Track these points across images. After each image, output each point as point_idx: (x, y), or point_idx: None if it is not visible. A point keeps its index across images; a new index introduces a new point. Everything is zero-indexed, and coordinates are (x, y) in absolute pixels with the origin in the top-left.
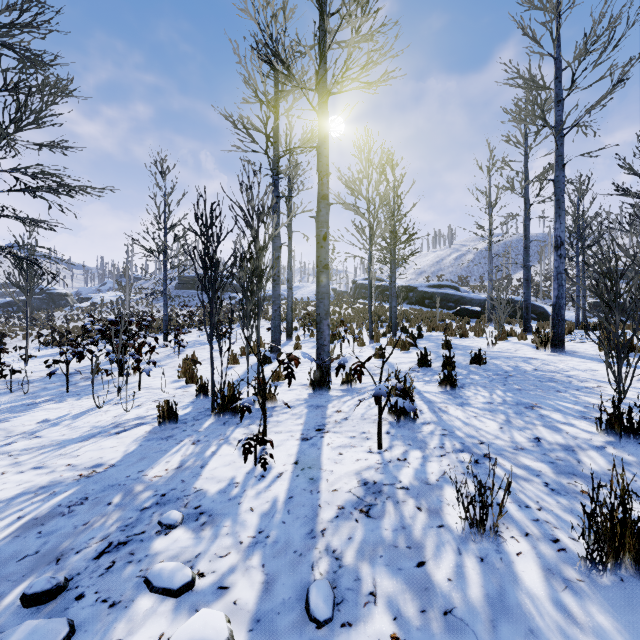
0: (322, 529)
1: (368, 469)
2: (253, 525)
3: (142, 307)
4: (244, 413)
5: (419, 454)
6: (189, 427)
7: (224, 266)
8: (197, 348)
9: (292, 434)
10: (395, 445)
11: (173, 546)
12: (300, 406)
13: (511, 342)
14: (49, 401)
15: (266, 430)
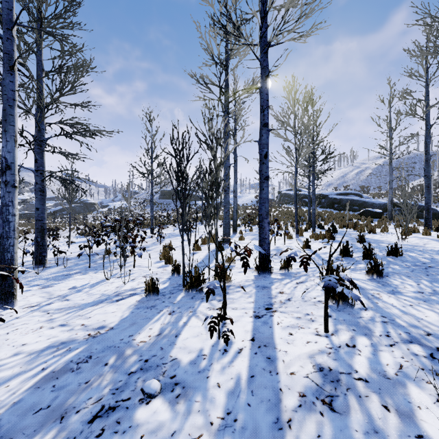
0: (287, 419)
1: (320, 353)
2: (221, 404)
3: (138, 211)
4: (209, 295)
5: (367, 341)
6: (167, 299)
7: (192, 178)
8: (172, 238)
9: (246, 311)
10: (340, 329)
11: (152, 418)
12: (249, 286)
13: (417, 237)
14: (78, 273)
15: (226, 308)
